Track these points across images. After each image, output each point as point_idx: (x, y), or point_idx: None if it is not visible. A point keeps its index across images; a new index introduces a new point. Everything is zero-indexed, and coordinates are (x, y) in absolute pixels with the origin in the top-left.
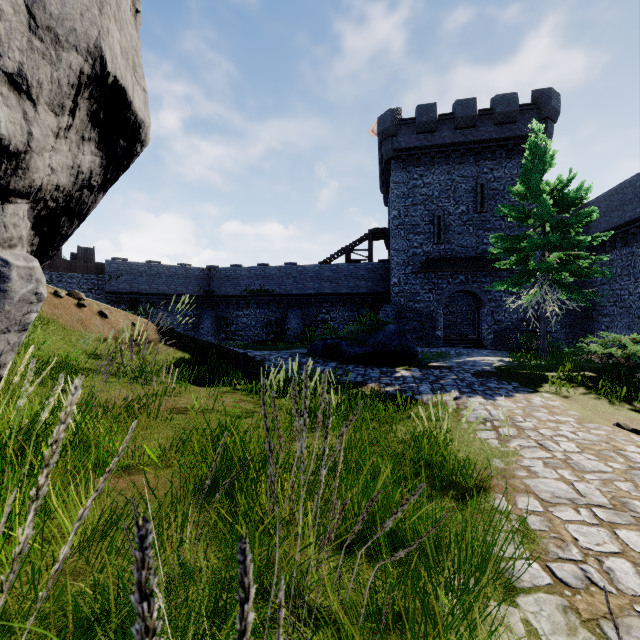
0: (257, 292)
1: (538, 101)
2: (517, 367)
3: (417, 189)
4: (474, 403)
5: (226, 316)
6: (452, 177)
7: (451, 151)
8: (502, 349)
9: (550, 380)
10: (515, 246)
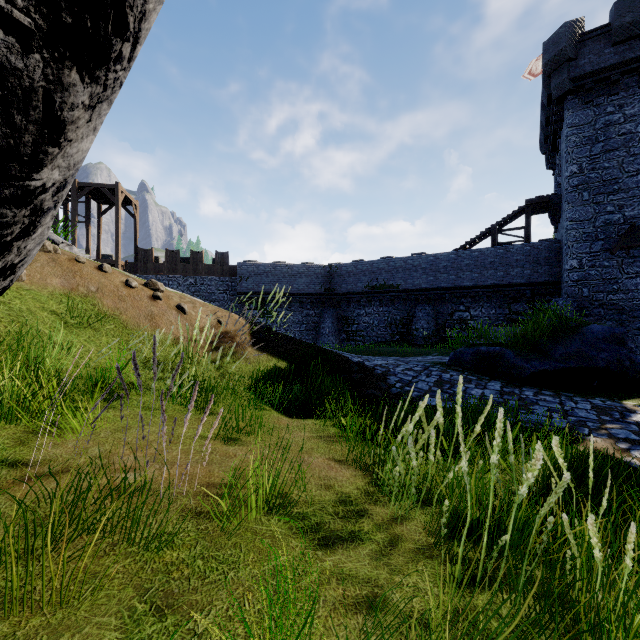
0: (380, 288)
1: None
2: None
3: (612, 127)
4: None
5: (347, 315)
6: None
7: None
8: None
9: None
10: None
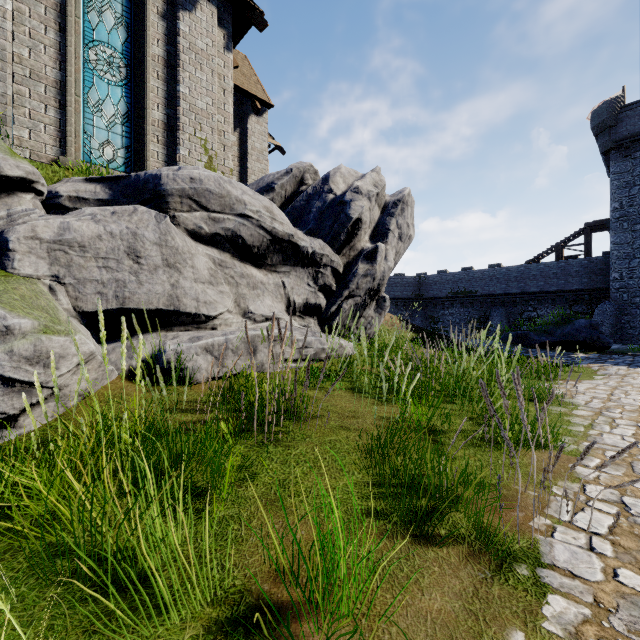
0: (461, 294)
1: None
2: None
3: None
4: (613, 368)
5: (433, 315)
6: None
7: None
8: None
9: None
10: None
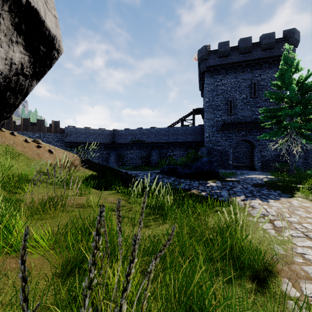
0: (136, 141)
1: (287, 36)
2: (278, 181)
3: (218, 87)
4: (255, 203)
5: (121, 153)
6: (238, 79)
7: (237, 66)
8: (266, 171)
9: (300, 189)
10: (275, 114)
